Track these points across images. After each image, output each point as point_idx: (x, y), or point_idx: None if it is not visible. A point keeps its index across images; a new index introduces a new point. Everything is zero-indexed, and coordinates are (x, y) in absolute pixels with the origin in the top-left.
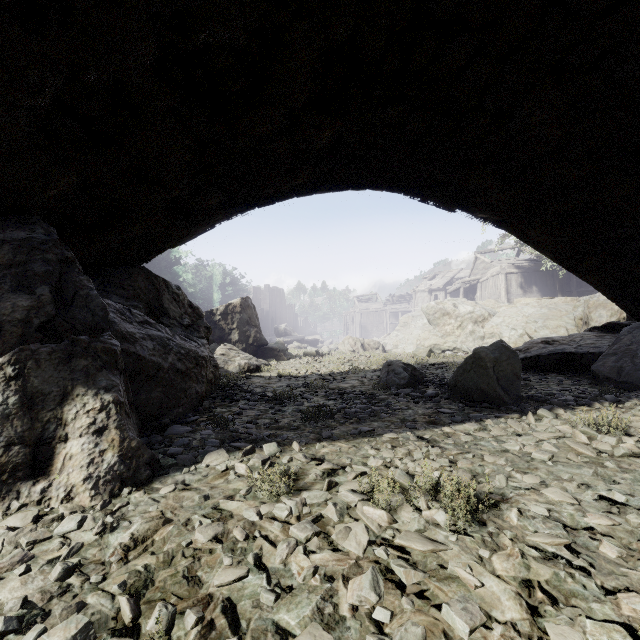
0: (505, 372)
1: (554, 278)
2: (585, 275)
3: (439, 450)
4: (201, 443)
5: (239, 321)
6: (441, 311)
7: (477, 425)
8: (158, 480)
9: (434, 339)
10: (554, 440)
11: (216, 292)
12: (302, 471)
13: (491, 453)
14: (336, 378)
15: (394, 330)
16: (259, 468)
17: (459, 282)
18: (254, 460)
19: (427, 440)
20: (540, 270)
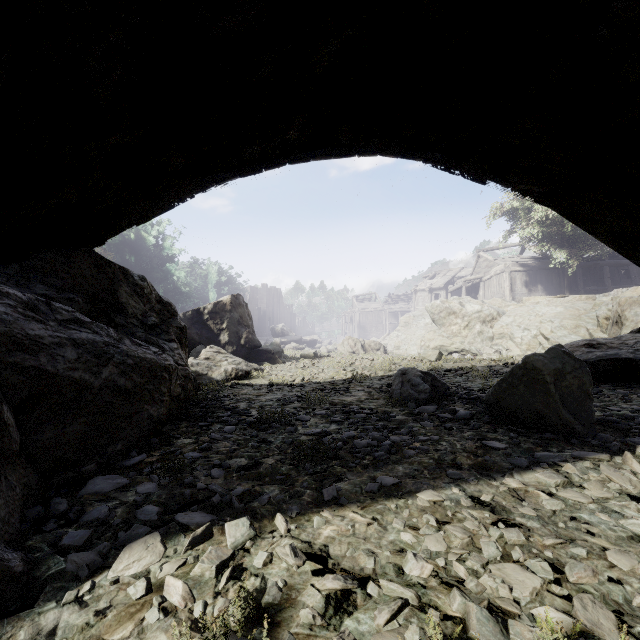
0: (570, 388)
1: (560, 276)
2: None
3: (522, 536)
4: (129, 513)
5: (229, 321)
6: (447, 310)
7: (558, 476)
8: (1, 630)
9: (440, 340)
10: None
11: (211, 291)
12: (287, 594)
13: (613, 543)
14: (338, 388)
15: (395, 330)
16: (210, 584)
17: (461, 281)
18: (202, 566)
19: (489, 507)
20: (545, 268)
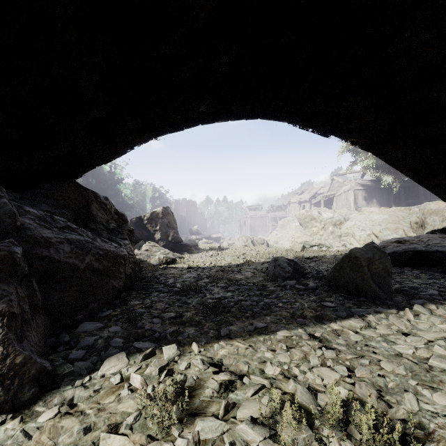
0: (377, 270)
1: (388, 193)
2: (434, 188)
3: (334, 354)
4: (106, 343)
5: (161, 224)
6: (309, 217)
7: (362, 322)
8: (44, 398)
9: (305, 237)
10: (442, 342)
11: (148, 203)
12: (199, 382)
13: (386, 358)
14: (233, 270)
15: (274, 230)
16: (155, 378)
17: (320, 196)
18: (151, 368)
19: (319, 339)
20: (378, 187)
